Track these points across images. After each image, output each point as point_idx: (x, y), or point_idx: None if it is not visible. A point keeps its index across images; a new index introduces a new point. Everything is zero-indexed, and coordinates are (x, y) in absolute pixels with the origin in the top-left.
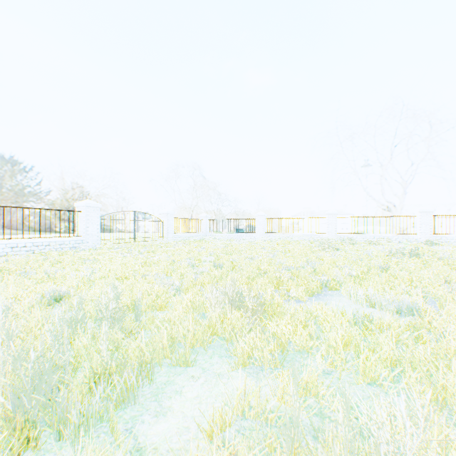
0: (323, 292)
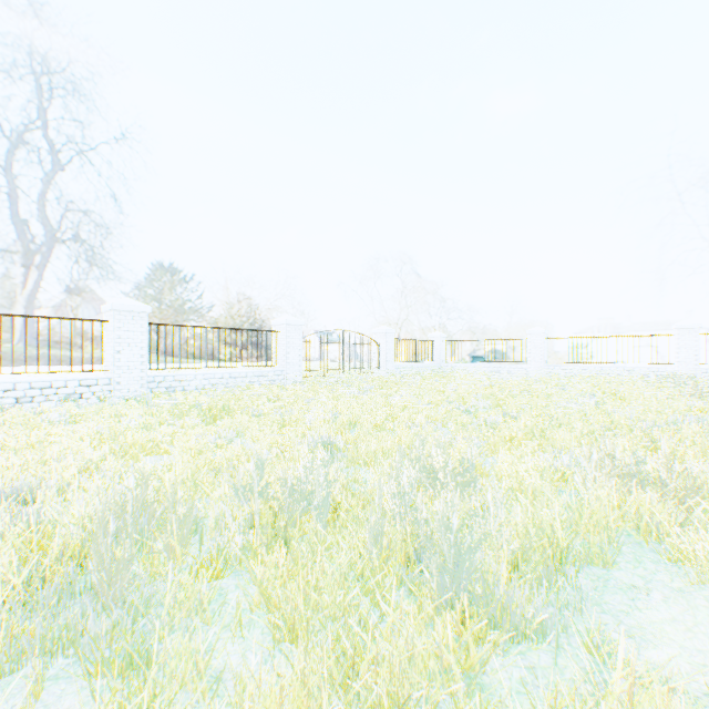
0: None
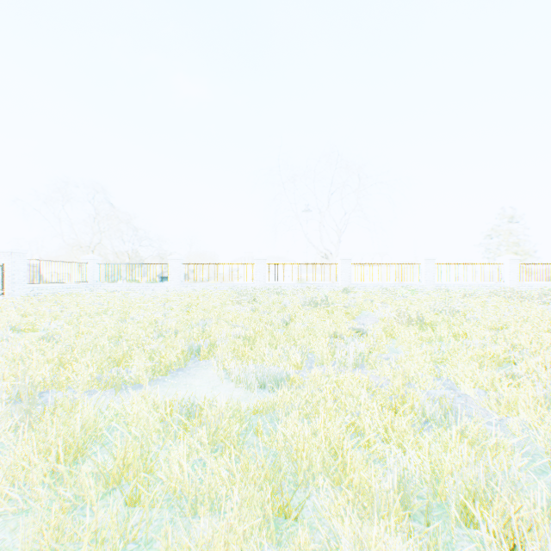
0: (191, 364)
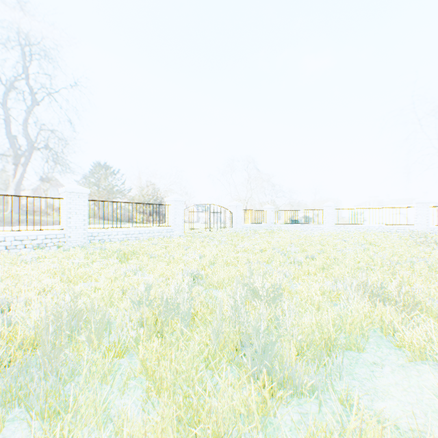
0: None
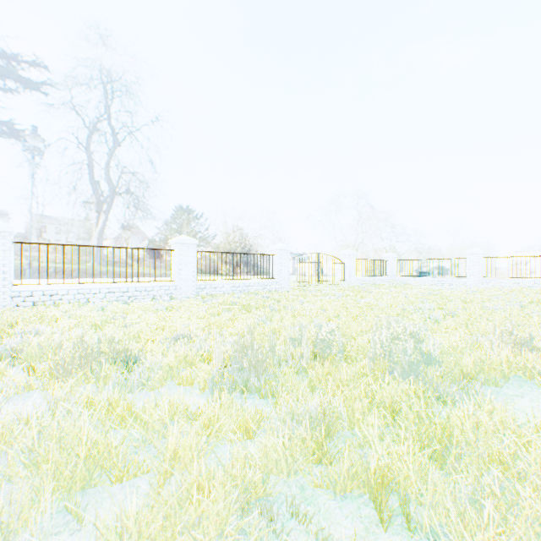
0: None
